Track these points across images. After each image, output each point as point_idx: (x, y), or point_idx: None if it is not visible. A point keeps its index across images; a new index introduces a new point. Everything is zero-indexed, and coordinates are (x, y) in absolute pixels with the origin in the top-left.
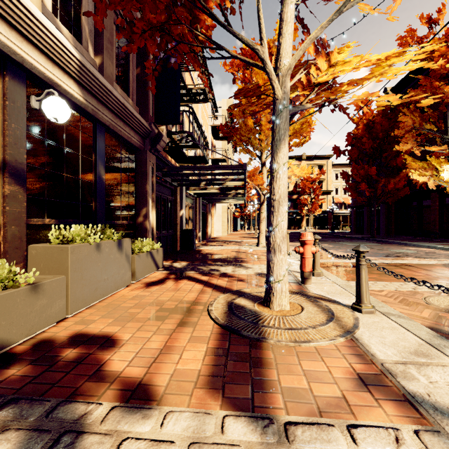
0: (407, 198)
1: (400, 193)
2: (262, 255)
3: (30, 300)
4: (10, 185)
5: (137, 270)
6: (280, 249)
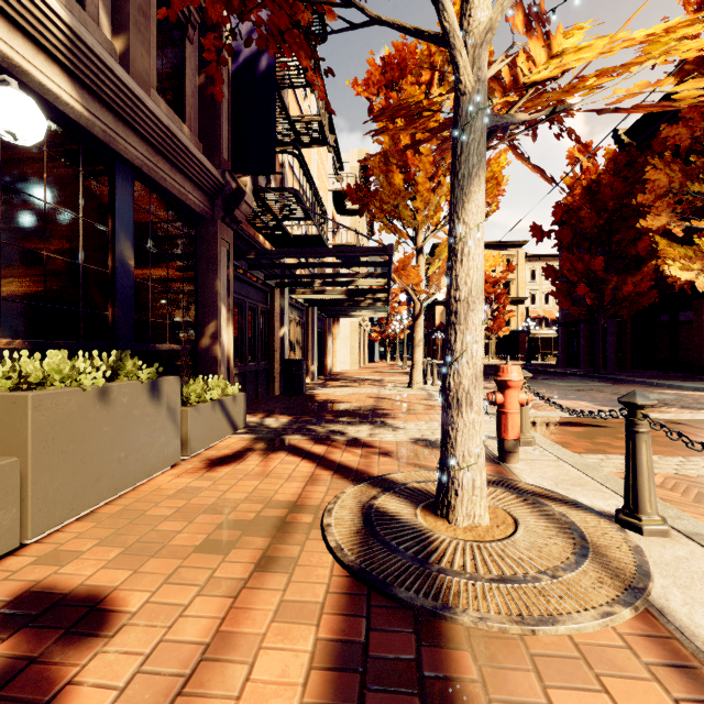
0: (652, 308)
1: (643, 300)
2: (419, 404)
3: None
4: None
5: (193, 435)
6: (471, 400)
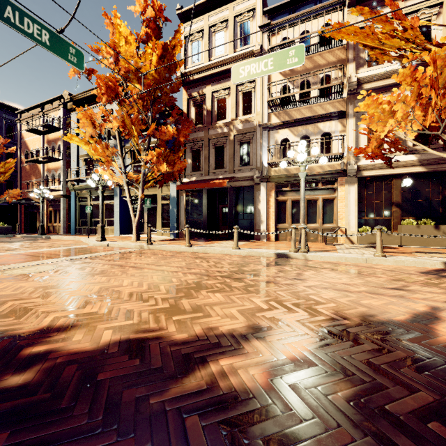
0: None
1: None
2: None
3: (387, 237)
4: (394, 208)
5: None
6: None
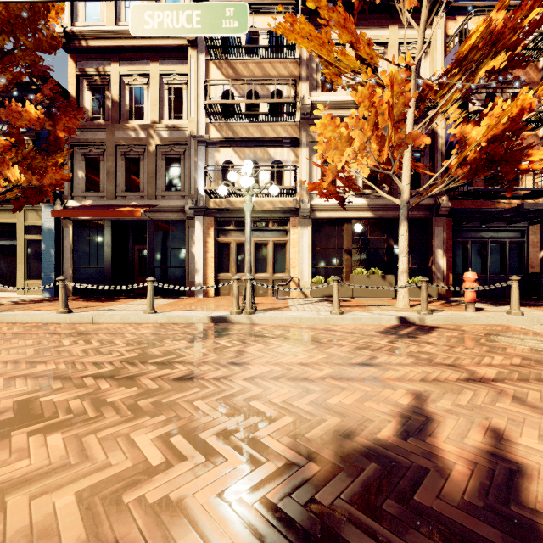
0: None
1: None
2: None
3: (340, 288)
4: (346, 256)
5: None
6: (399, 278)
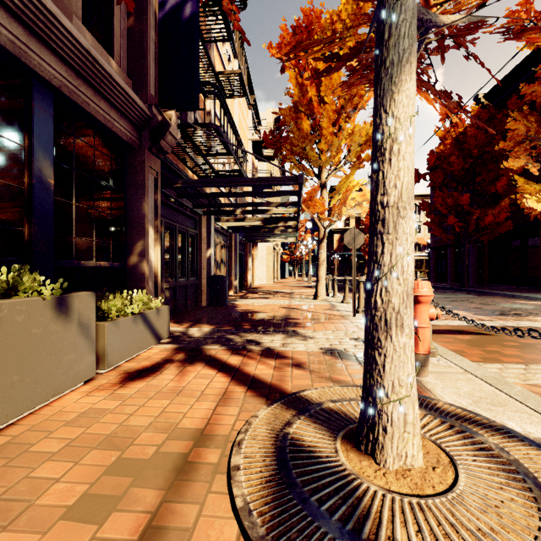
0: (506, 235)
1: (500, 228)
2: (325, 314)
3: None
4: None
5: (111, 349)
6: (402, 321)
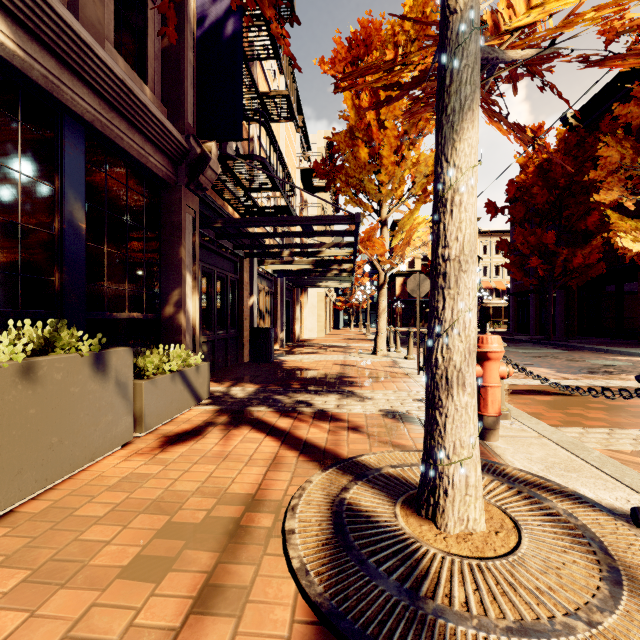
0: (598, 279)
1: (592, 271)
2: (385, 372)
3: None
4: None
5: (149, 410)
6: (463, 380)
